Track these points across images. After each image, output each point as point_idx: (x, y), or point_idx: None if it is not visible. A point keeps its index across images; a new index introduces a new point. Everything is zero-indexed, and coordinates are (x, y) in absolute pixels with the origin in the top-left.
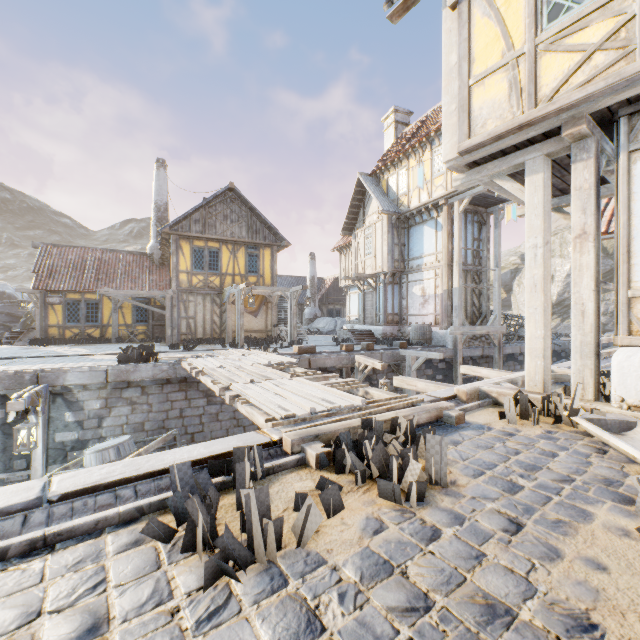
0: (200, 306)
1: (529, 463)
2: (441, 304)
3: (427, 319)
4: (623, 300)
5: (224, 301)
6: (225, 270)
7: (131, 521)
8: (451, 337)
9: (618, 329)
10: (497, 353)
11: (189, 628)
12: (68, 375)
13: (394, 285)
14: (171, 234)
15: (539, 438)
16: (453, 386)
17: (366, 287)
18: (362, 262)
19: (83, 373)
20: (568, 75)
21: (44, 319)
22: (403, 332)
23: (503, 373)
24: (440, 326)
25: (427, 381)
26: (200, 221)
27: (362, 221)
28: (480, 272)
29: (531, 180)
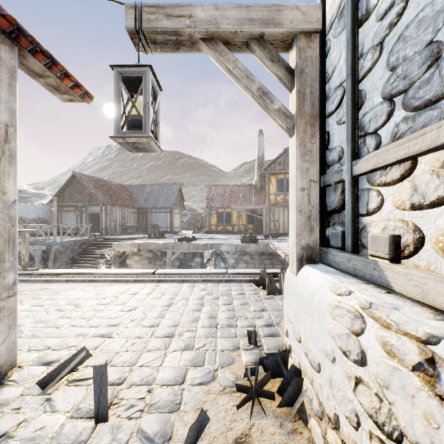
0: (281, 214)
1: None
2: None
3: None
4: None
5: None
6: None
7: (249, 283)
8: None
9: None
10: None
11: (262, 298)
12: (222, 246)
13: None
14: (265, 173)
15: None
16: None
17: None
18: None
19: (227, 246)
20: None
21: (209, 221)
22: None
23: None
24: None
25: None
26: (281, 163)
27: None
28: None
29: None
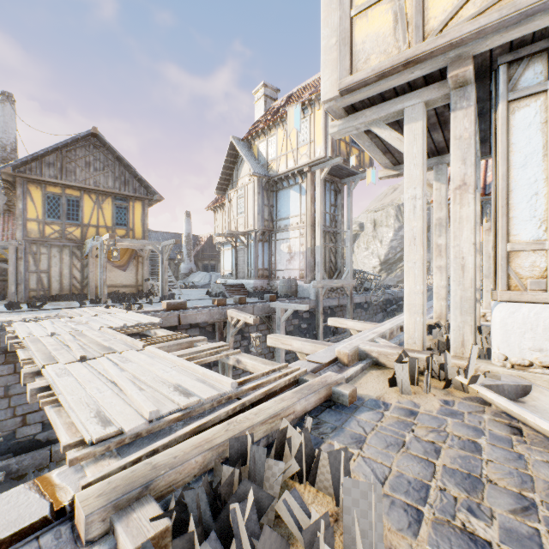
0: (55, 259)
1: (462, 473)
2: (305, 260)
3: (293, 274)
4: (503, 254)
5: (86, 254)
6: (88, 221)
7: None
8: (314, 290)
9: (496, 284)
10: (349, 302)
11: None
12: None
13: (264, 243)
14: (15, 176)
15: (444, 416)
16: (330, 344)
17: (239, 244)
18: (235, 220)
19: None
20: (459, 6)
21: None
22: (272, 285)
23: (367, 324)
24: (305, 280)
25: (303, 339)
26: (55, 165)
27: (235, 182)
28: (336, 233)
29: (410, 128)
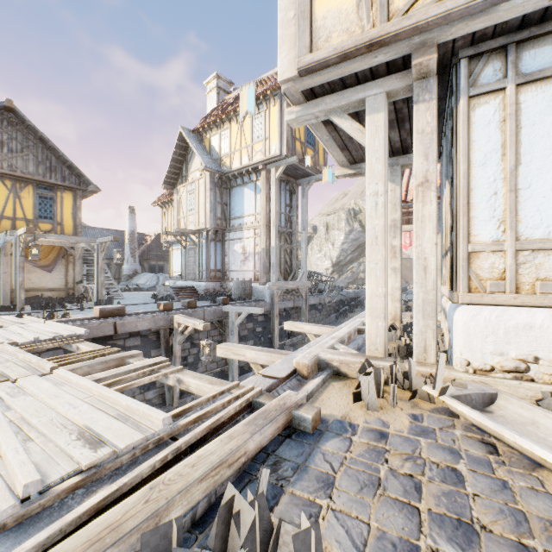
0: None
1: (452, 519)
2: (260, 261)
3: (248, 275)
4: (464, 255)
5: None
6: None
7: None
8: (269, 292)
9: (458, 286)
10: (304, 304)
11: None
12: None
13: (217, 242)
14: None
15: (416, 436)
16: (287, 353)
17: (189, 243)
18: (185, 218)
19: None
20: None
21: None
22: (225, 287)
23: (324, 328)
24: (259, 282)
25: (257, 348)
26: None
27: (185, 177)
28: (291, 234)
29: (372, 119)
